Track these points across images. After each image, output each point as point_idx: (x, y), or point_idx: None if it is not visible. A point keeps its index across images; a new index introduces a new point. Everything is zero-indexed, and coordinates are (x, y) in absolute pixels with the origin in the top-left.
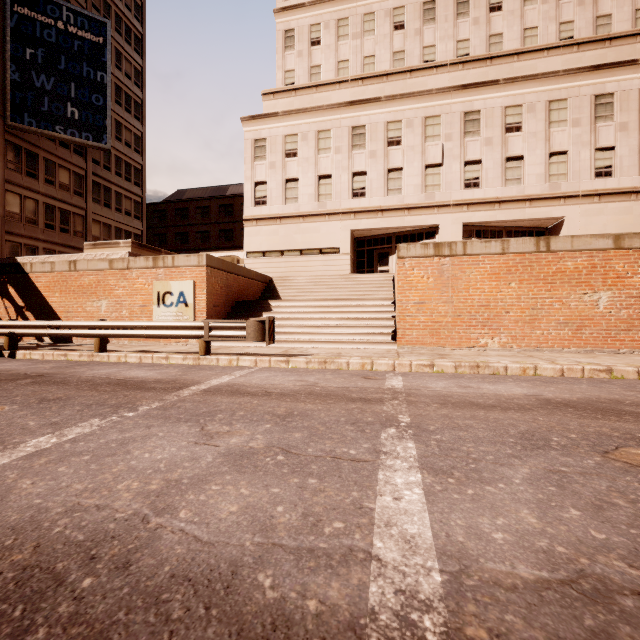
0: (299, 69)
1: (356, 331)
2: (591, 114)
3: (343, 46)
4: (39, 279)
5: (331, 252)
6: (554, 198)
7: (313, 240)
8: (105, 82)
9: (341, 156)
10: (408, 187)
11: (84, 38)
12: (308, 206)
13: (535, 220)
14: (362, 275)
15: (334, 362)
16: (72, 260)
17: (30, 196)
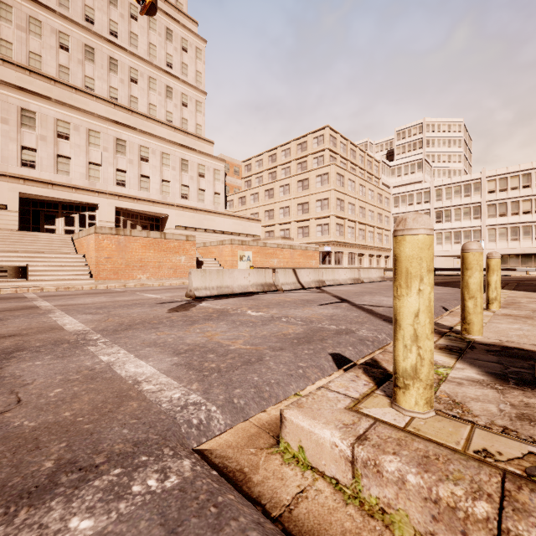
0: None
1: (63, 273)
2: (180, 167)
3: (6, 28)
4: None
5: None
6: (164, 204)
7: None
8: None
9: (9, 127)
10: (75, 173)
11: None
12: None
13: (155, 213)
14: (44, 234)
15: (74, 287)
16: None
17: None
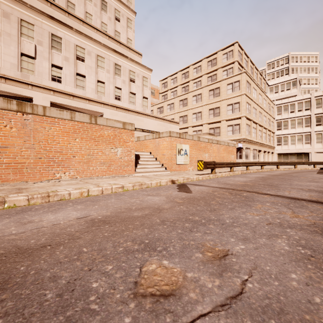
0: None
1: None
2: (113, 70)
3: None
4: None
5: None
6: (99, 102)
7: None
8: None
9: None
10: (5, 62)
11: None
12: None
13: (91, 111)
14: None
15: None
16: None
17: None
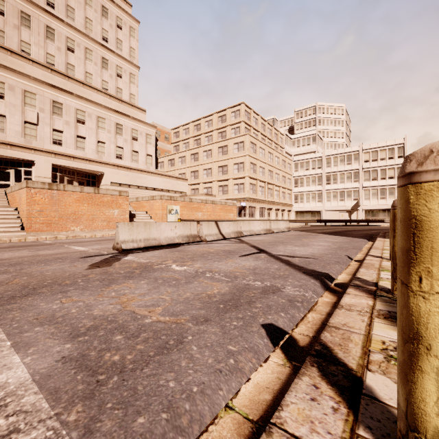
0: None
1: None
2: (115, 130)
3: None
4: None
5: None
6: (100, 162)
7: None
8: None
9: None
10: (10, 130)
11: None
12: None
13: (92, 170)
14: None
15: (1, 240)
16: None
17: None
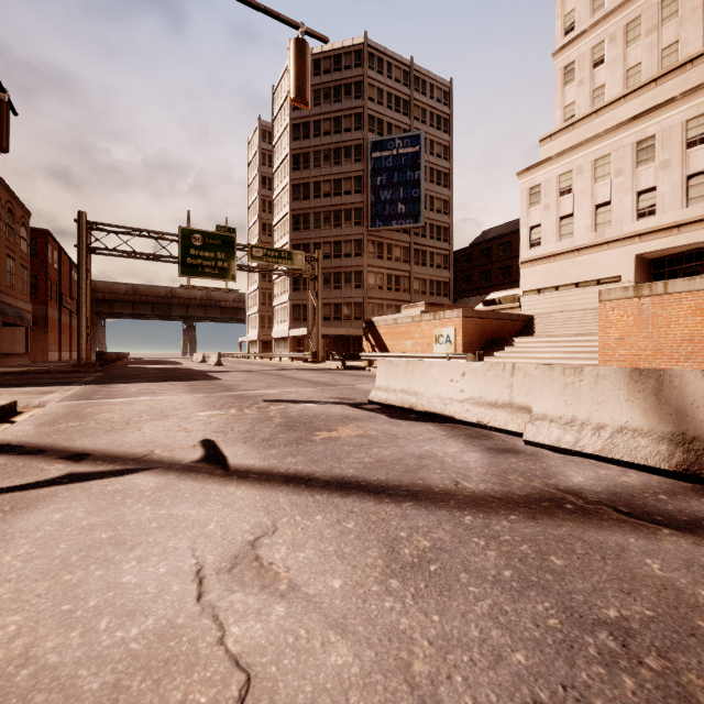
0: (579, 99)
1: (571, 362)
2: None
3: (633, 50)
4: (381, 330)
5: (610, 282)
6: None
7: (589, 272)
8: (420, 178)
9: (622, 178)
10: None
11: (407, 153)
12: (583, 239)
13: None
14: None
15: None
16: (395, 318)
17: (379, 271)
